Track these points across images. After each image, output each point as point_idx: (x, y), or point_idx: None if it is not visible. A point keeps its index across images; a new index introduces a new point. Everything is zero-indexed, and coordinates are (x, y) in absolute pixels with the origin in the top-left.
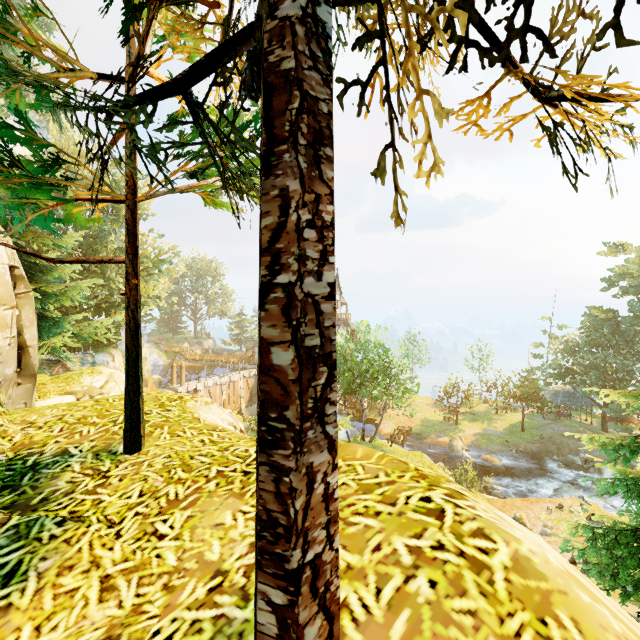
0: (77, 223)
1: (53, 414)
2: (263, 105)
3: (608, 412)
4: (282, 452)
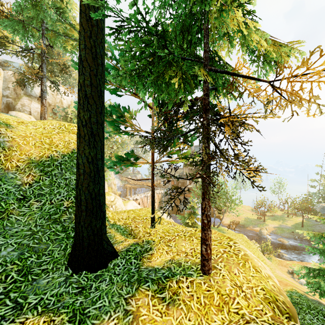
0: (135, 166)
1: (125, 215)
2: (203, 193)
3: None
4: (205, 231)
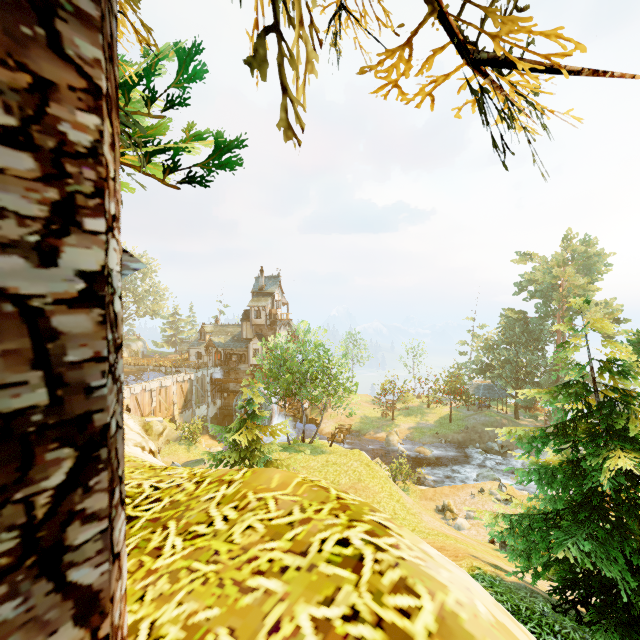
0: None
1: None
2: None
3: (519, 402)
4: None
